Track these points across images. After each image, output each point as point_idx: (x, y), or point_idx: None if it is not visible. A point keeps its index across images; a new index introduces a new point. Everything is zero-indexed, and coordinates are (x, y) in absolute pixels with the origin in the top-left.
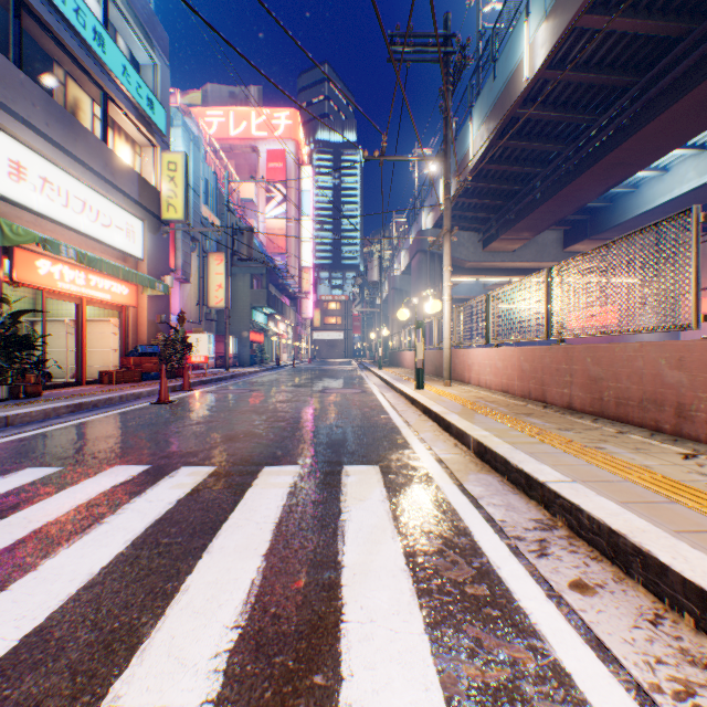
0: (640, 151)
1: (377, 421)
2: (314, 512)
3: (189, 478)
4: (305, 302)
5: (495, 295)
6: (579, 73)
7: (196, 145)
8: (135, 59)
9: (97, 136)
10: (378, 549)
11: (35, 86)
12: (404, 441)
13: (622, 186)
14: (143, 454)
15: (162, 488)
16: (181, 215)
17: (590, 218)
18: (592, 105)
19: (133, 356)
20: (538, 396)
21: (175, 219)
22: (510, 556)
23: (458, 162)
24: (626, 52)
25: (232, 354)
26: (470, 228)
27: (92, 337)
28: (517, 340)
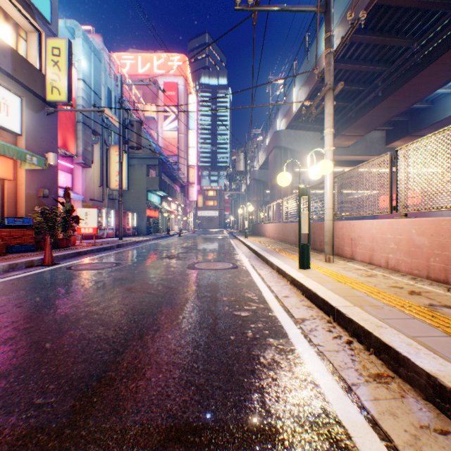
0: None
1: (276, 379)
2: None
3: None
4: (191, 189)
5: (403, 152)
6: None
7: (96, 56)
8: None
9: None
10: None
11: None
12: None
13: (446, 87)
14: None
15: None
16: (64, 97)
17: (411, 118)
18: None
19: (2, 228)
20: None
21: (58, 100)
22: None
23: (311, 68)
24: None
25: (131, 225)
26: (314, 129)
27: None
28: None
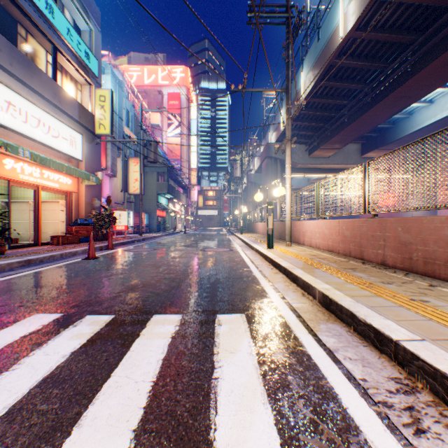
0: (417, 88)
1: (241, 273)
2: (189, 367)
3: (88, 328)
4: (193, 190)
5: (322, 183)
6: (377, 33)
7: (120, 86)
8: (77, 25)
9: (50, 76)
10: (250, 421)
11: (2, 37)
12: (263, 290)
13: (401, 113)
14: (60, 303)
15: (63, 339)
16: (108, 131)
17: (379, 135)
18: (385, 56)
19: (74, 225)
20: (357, 254)
21: (104, 134)
22: (386, 432)
23: (293, 98)
24: (410, 18)
25: (144, 224)
26: (300, 142)
27: (47, 213)
28: (340, 215)
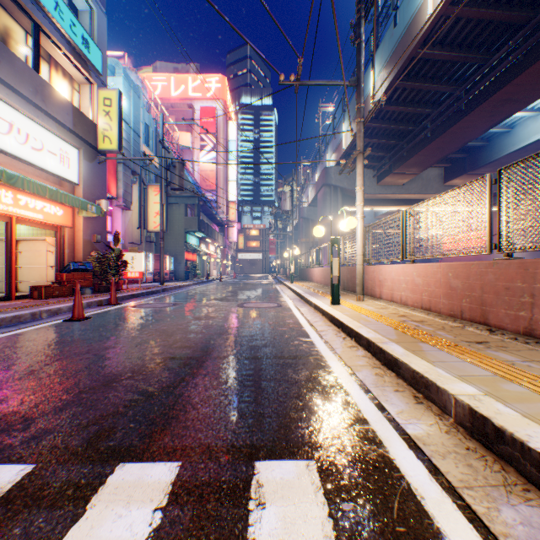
0: (529, 87)
1: (297, 347)
2: None
3: None
4: (231, 229)
5: (411, 211)
6: (479, 9)
7: (136, 92)
8: (72, 3)
9: (30, 66)
10: None
11: None
12: (340, 387)
13: (499, 126)
14: None
15: None
16: (115, 146)
17: (468, 156)
18: (486, 44)
19: (66, 272)
20: (476, 316)
21: (110, 149)
22: None
23: None
24: None
25: (169, 270)
26: (366, 165)
27: (30, 255)
28: (444, 256)
